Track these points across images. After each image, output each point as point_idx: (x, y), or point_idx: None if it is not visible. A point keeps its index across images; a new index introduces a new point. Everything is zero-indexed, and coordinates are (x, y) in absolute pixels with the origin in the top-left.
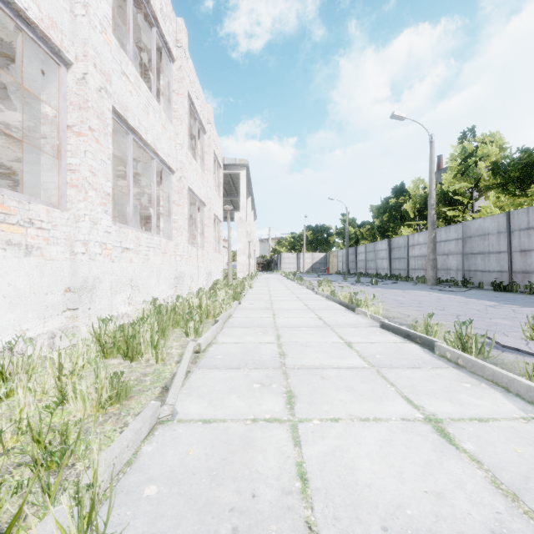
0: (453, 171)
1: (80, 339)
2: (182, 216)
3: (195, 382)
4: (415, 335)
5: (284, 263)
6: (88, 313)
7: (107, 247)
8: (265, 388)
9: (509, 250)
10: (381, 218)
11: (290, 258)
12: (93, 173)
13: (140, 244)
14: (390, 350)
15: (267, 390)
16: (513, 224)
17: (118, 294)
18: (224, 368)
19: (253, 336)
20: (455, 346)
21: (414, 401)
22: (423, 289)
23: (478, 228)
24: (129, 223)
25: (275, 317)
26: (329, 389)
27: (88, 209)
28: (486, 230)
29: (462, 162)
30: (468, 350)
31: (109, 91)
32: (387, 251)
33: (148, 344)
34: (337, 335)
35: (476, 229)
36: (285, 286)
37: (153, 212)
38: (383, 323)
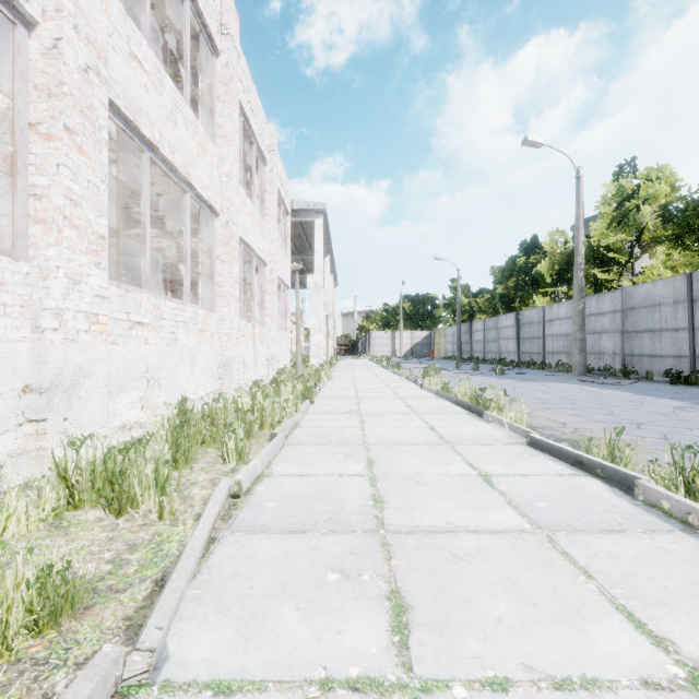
0: (605, 219)
1: (36, 474)
2: (229, 277)
3: (220, 567)
4: (592, 462)
5: (374, 344)
6: (62, 426)
7: (99, 320)
8: (349, 583)
9: (691, 327)
10: (506, 283)
11: (383, 337)
12: (73, 202)
13: (162, 316)
14: (558, 490)
15: (353, 588)
16: (697, 291)
17: (123, 392)
18: (276, 531)
19: (329, 462)
20: (671, 486)
21: (647, 624)
22: (569, 380)
23: (645, 296)
24: (145, 285)
25: (364, 426)
26: (470, 586)
27: (63, 259)
28: (656, 299)
29: (619, 206)
30: (696, 494)
31: (104, 75)
32: (514, 328)
33: (150, 483)
34: (463, 459)
35: (641, 298)
36: (377, 377)
37: (184, 270)
38: (533, 439)
